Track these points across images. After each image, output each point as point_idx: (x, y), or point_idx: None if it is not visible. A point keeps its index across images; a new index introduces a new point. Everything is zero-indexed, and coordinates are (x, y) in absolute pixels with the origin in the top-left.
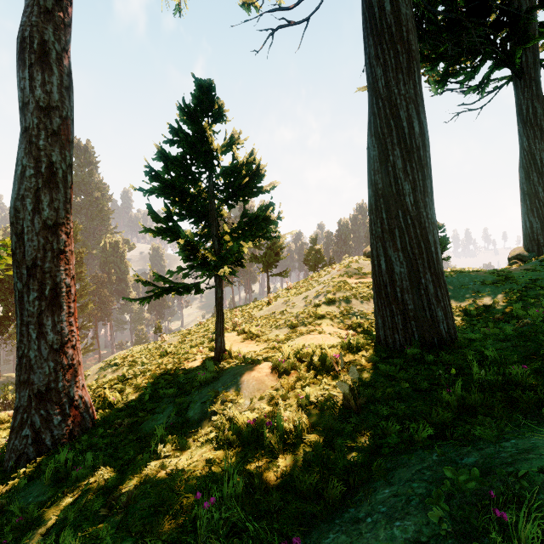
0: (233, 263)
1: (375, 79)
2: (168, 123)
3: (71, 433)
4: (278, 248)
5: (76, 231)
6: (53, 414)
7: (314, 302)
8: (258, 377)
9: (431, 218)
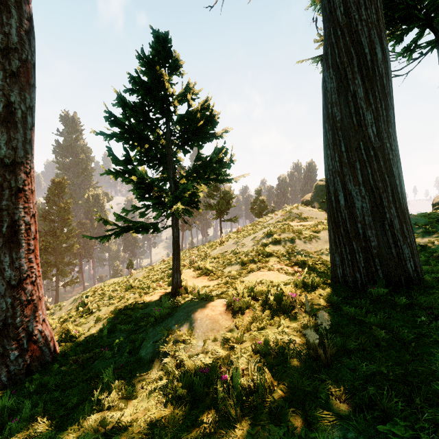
0: (189, 206)
1: (332, 8)
2: (128, 73)
3: (29, 368)
4: (229, 198)
5: (64, 185)
6: (9, 349)
7: (261, 242)
8: (212, 316)
9: (395, 150)
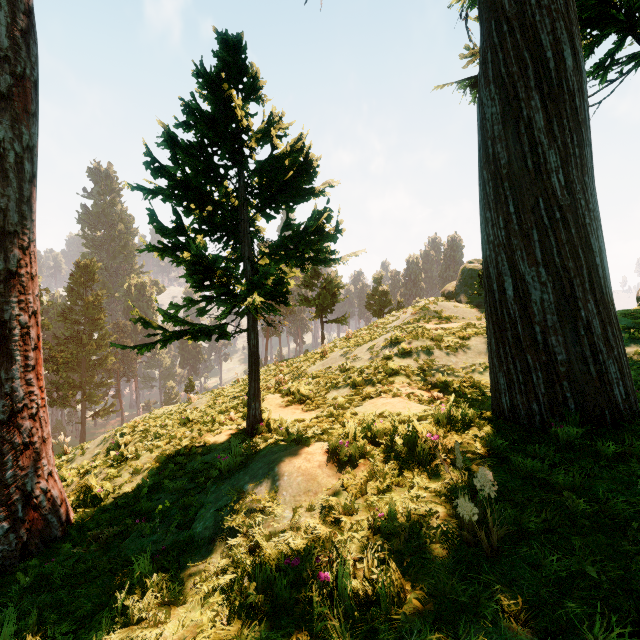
0: (273, 299)
1: None
2: (181, 98)
3: (25, 548)
4: (334, 288)
5: (94, 270)
6: None
7: (383, 353)
8: (307, 470)
9: (593, 210)
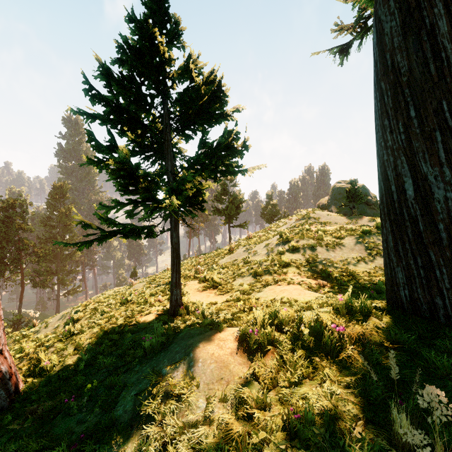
0: (192, 206)
1: None
2: (115, 39)
3: None
4: (238, 202)
5: (66, 190)
6: None
7: (277, 249)
8: (219, 357)
9: None
